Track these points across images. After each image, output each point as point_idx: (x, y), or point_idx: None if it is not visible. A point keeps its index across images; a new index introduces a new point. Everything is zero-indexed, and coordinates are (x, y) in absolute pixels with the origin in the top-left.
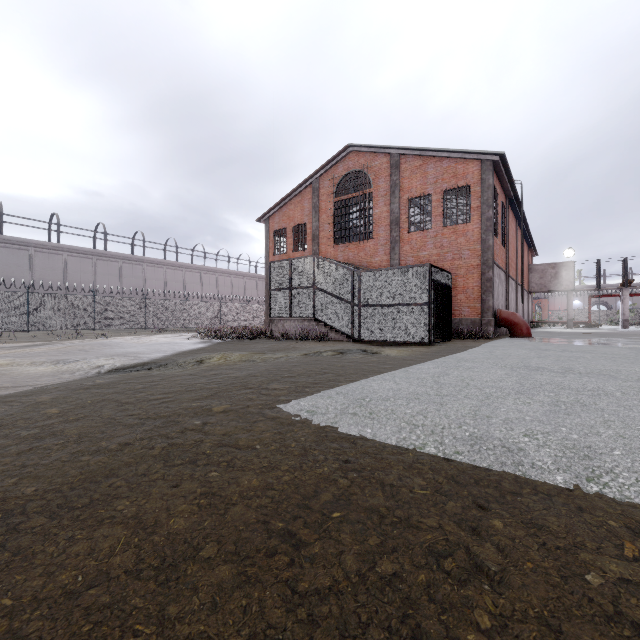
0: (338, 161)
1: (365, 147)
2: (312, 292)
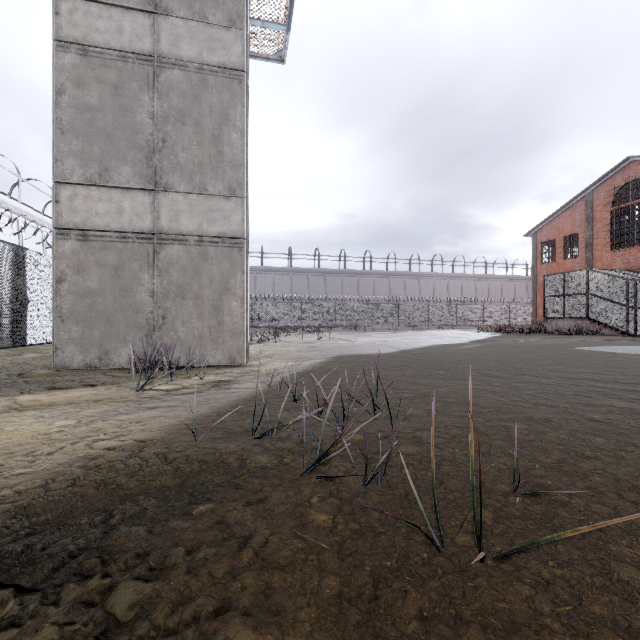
0: (615, 173)
1: None
2: (585, 298)
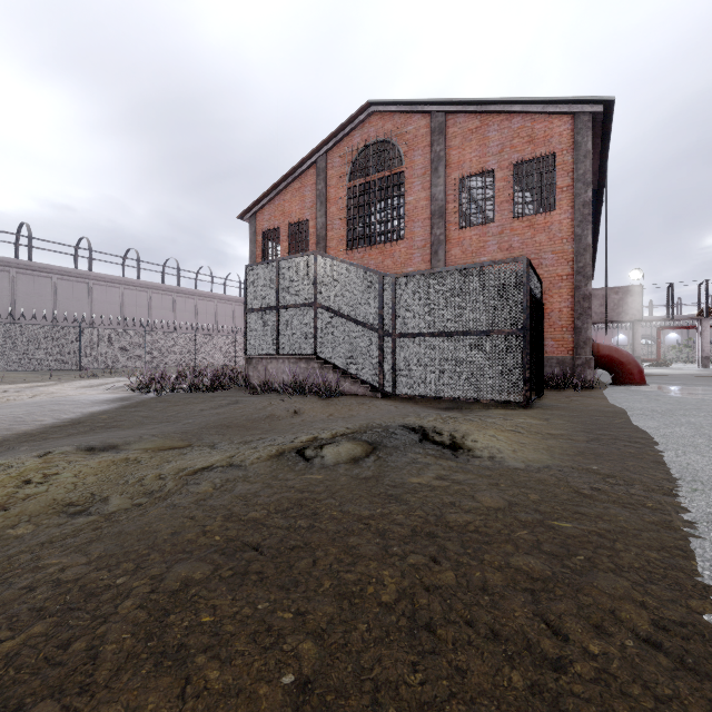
0: (354, 128)
1: (393, 104)
2: (312, 313)
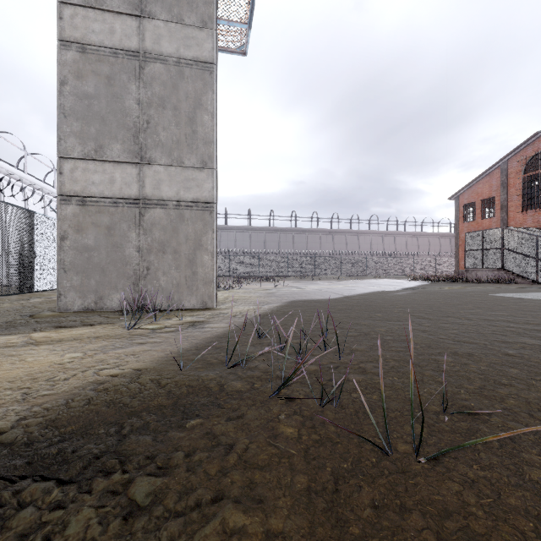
0: (527, 145)
1: None
2: (501, 251)
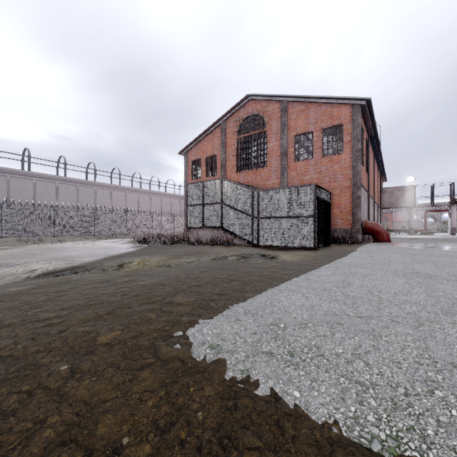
0: (240, 107)
1: (261, 96)
2: (220, 207)
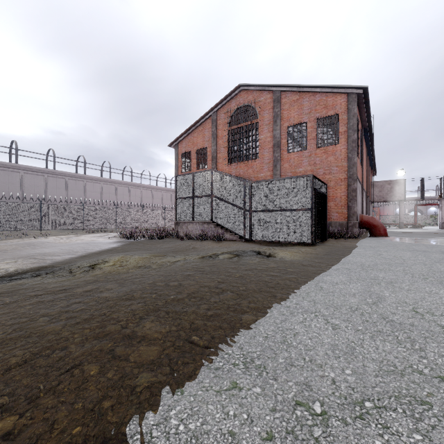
0: (231, 98)
1: (253, 86)
2: (210, 200)
